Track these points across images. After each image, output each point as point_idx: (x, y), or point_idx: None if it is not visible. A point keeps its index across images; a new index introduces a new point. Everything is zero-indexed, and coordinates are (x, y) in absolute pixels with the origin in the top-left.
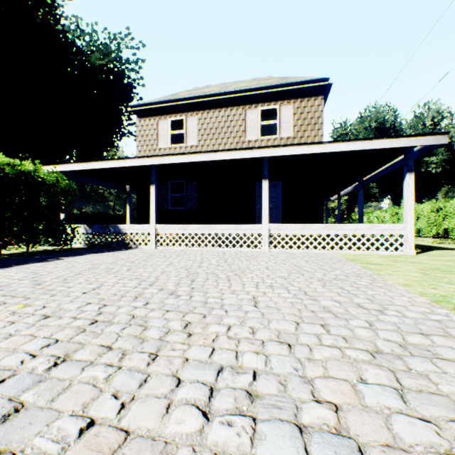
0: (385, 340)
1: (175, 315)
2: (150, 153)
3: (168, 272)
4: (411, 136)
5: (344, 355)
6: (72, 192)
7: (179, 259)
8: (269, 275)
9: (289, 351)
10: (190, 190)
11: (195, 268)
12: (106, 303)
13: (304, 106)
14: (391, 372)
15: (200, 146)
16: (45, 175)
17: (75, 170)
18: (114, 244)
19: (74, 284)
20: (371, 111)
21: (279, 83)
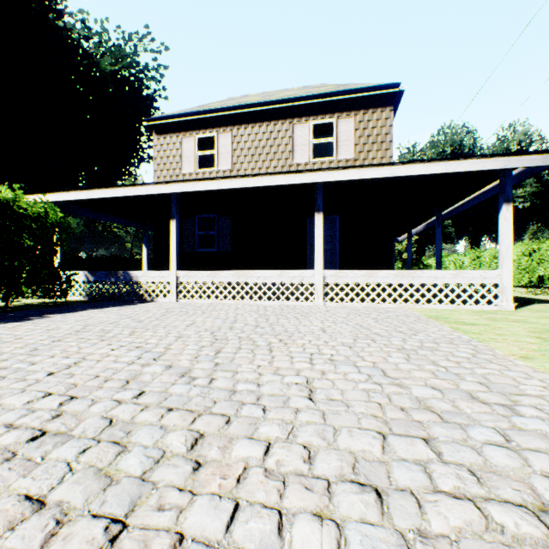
0: (548, 477)
1: (181, 418)
2: (171, 179)
3: (185, 337)
4: (511, 154)
5: (489, 523)
6: (67, 228)
7: (205, 317)
8: (327, 341)
9: (381, 511)
10: (223, 226)
11: (224, 330)
12: (76, 395)
13: (368, 120)
14: None
15: (236, 171)
16: (28, 206)
17: (74, 201)
18: (124, 296)
19: (43, 357)
20: (446, 132)
21: (336, 90)
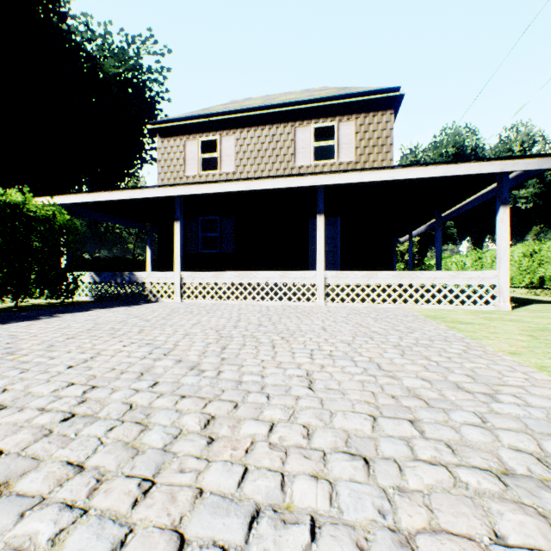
0: (513, 449)
1: (193, 404)
2: (175, 182)
3: (192, 335)
4: (507, 158)
5: (456, 482)
6: (74, 230)
7: (209, 317)
8: (327, 339)
9: (367, 473)
10: (226, 228)
11: (229, 329)
12: (97, 384)
13: (369, 123)
14: (543, 518)
15: (239, 174)
16: (37, 209)
17: (79, 203)
18: (129, 296)
19: (60, 352)
20: (448, 133)
21: (338, 94)
